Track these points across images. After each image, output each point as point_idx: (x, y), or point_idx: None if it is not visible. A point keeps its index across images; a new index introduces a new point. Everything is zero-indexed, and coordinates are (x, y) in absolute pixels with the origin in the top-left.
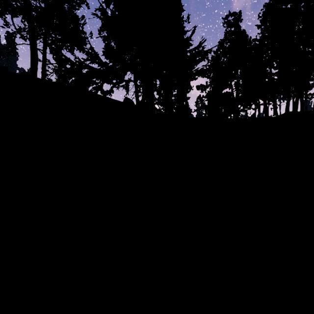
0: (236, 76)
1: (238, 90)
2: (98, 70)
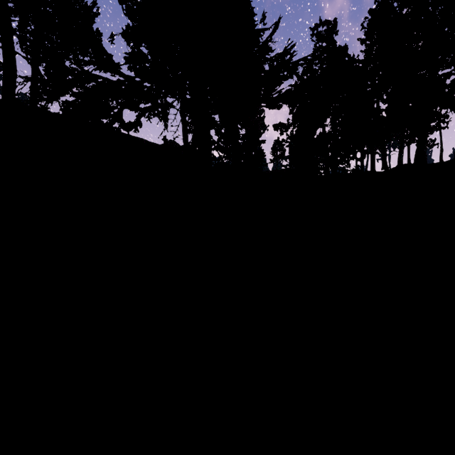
0: (333, 111)
1: (335, 131)
2: (110, 82)
